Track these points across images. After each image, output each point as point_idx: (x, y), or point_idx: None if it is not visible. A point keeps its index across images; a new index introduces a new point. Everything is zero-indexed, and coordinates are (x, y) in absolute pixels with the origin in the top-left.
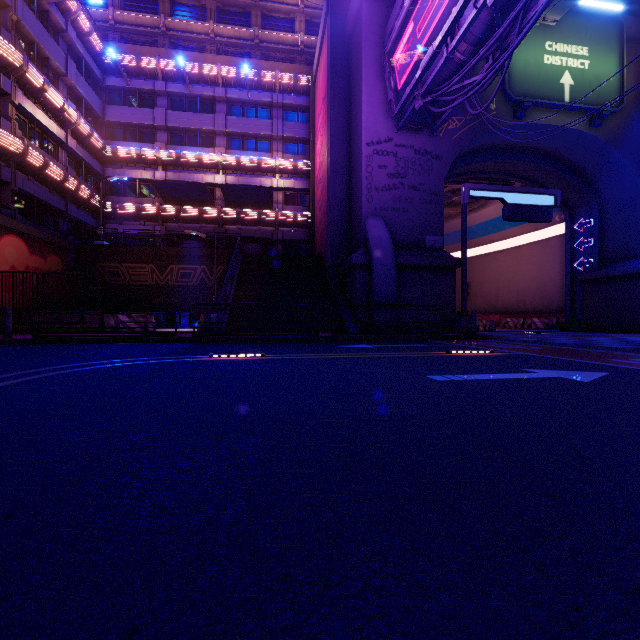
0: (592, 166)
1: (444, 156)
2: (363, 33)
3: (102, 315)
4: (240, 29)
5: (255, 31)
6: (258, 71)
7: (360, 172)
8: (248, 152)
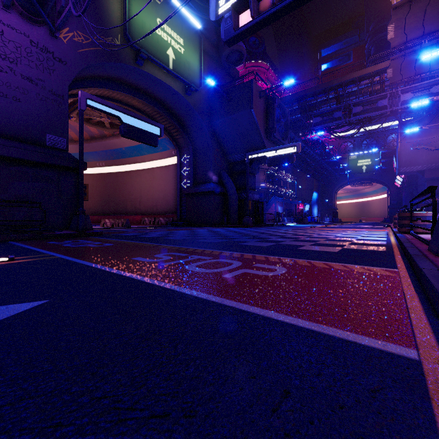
0: (188, 122)
1: (69, 63)
2: None
3: None
4: None
5: None
6: None
7: None
8: None
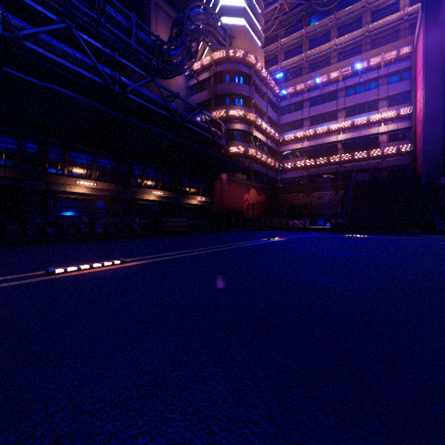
0: None
1: None
2: None
3: (287, 220)
4: (353, 33)
5: (365, 28)
6: (367, 61)
7: None
8: (360, 115)
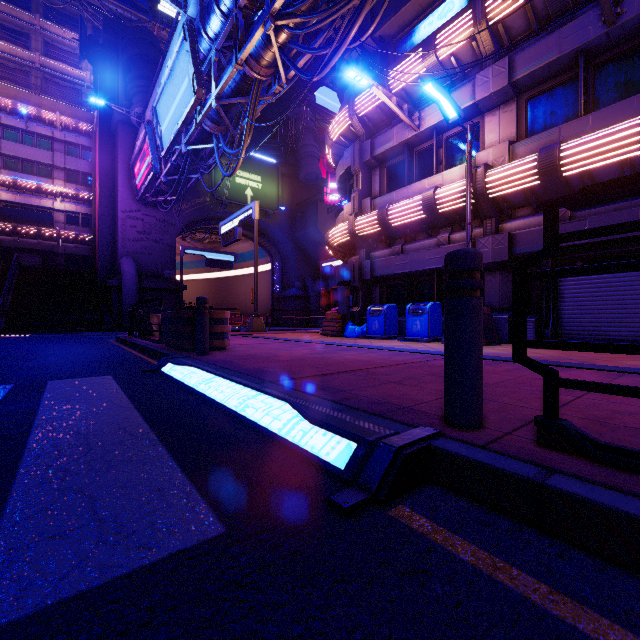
0: (274, 236)
1: (177, 224)
2: (119, 142)
3: None
4: (17, 49)
5: (36, 56)
6: (38, 109)
7: (118, 227)
8: (27, 175)
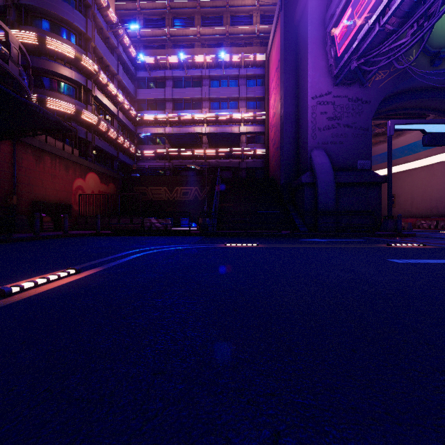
0: None
1: (372, 101)
2: (309, 20)
3: (142, 219)
4: (216, 28)
5: (226, 28)
6: (230, 55)
7: (307, 118)
8: (223, 110)
